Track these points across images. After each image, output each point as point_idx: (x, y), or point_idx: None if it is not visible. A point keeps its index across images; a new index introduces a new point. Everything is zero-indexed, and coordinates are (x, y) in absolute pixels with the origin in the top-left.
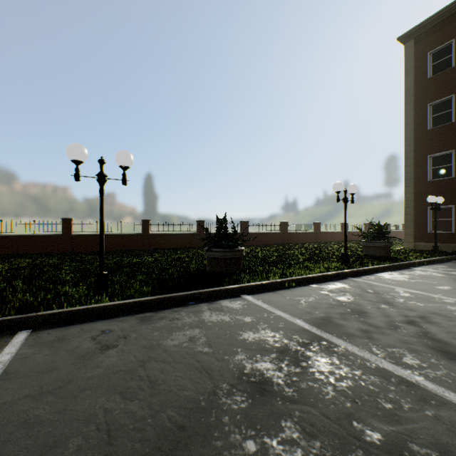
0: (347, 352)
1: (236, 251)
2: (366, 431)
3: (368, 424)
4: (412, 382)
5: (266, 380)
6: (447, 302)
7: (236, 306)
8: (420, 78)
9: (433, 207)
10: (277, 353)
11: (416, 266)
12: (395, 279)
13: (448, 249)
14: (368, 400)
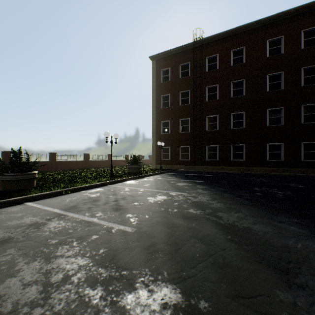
0: (71, 217)
1: (28, 174)
2: (52, 241)
3: (55, 239)
4: (91, 221)
5: (11, 238)
6: (141, 190)
7: (15, 209)
8: (158, 81)
9: (160, 147)
10: (28, 226)
11: (147, 177)
12: (130, 183)
13: (168, 168)
14: (64, 231)
